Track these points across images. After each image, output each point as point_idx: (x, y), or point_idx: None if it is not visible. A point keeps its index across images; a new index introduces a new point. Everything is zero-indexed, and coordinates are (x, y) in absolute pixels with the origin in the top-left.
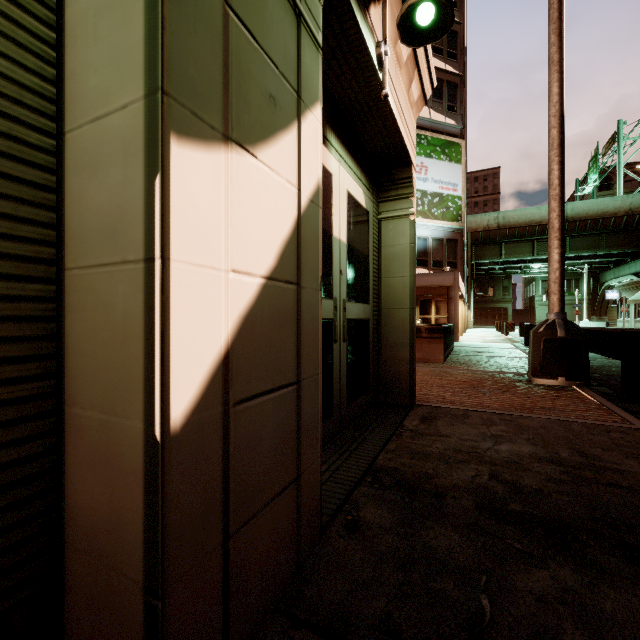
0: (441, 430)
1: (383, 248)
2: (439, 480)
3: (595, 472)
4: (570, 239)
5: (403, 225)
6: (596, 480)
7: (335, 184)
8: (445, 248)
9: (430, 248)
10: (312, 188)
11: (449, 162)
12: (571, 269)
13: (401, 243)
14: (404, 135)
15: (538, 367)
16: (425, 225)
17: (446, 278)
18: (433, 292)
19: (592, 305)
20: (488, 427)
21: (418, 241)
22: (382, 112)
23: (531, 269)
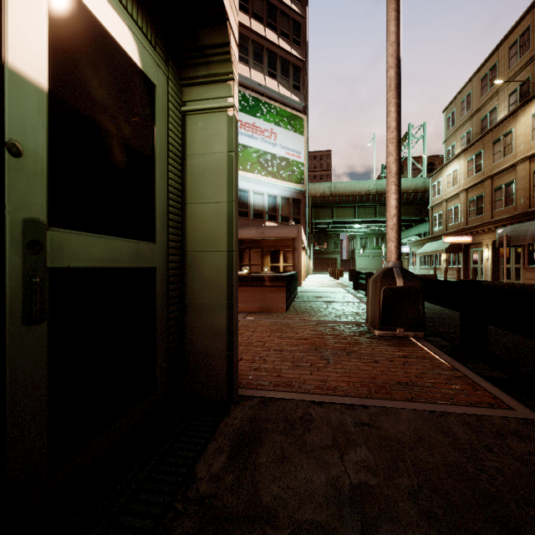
0: (262, 487)
1: (189, 157)
2: None
3: None
4: (379, 207)
5: (218, 123)
6: None
7: None
8: (291, 206)
9: (279, 205)
10: None
11: (294, 132)
12: (379, 230)
13: (215, 150)
14: None
15: (378, 319)
16: (275, 184)
17: (291, 231)
18: (281, 243)
19: None
20: (342, 455)
21: (269, 198)
22: None
23: (353, 229)
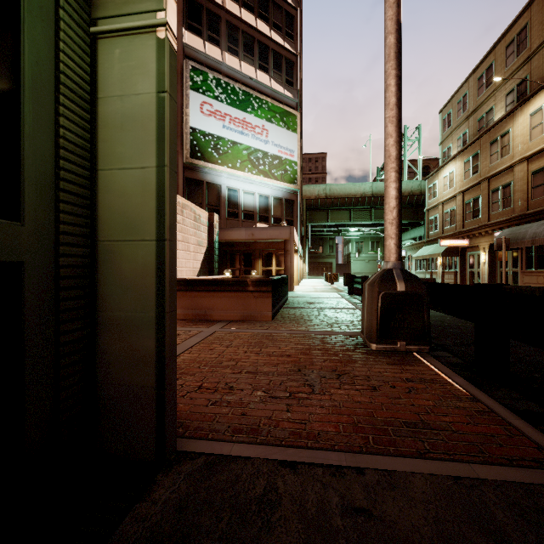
0: None
1: (101, 101)
2: None
3: None
4: (374, 210)
5: (143, 49)
6: None
7: None
8: (284, 207)
9: (271, 206)
10: None
11: (287, 130)
12: (374, 234)
13: (139, 91)
14: None
15: (376, 330)
16: (266, 184)
17: (283, 232)
18: (274, 246)
19: None
20: None
21: (260, 198)
22: None
23: (348, 232)
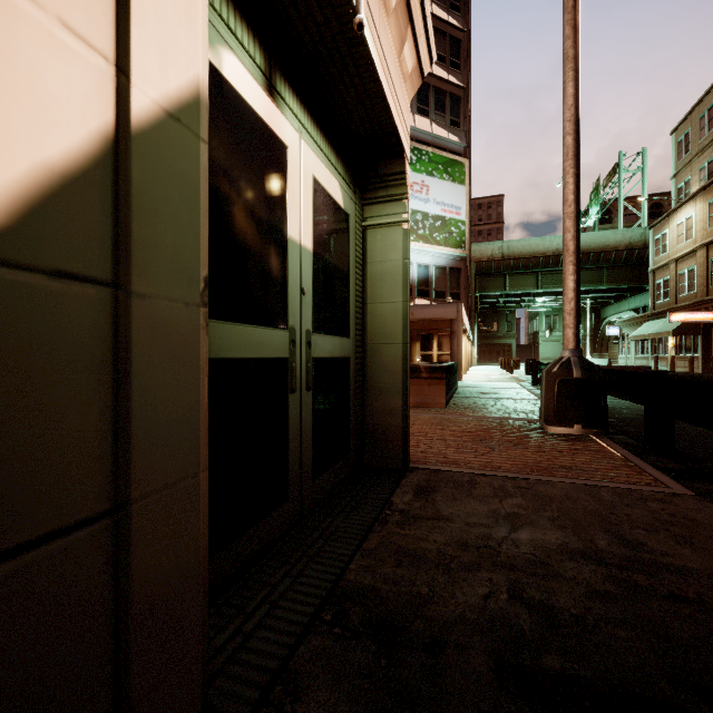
0: (441, 509)
1: (369, 265)
2: (436, 609)
3: (647, 573)
4: None
5: (394, 235)
6: (653, 589)
7: (292, 162)
8: (448, 277)
9: (432, 277)
10: (175, 90)
11: (452, 182)
12: None
13: (392, 259)
14: (393, 110)
15: (552, 413)
16: (426, 251)
17: (449, 310)
18: (435, 326)
19: (594, 341)
20: (501, 500)
21: (419, 269)
22: (361, 66)
23: (535, 303)
